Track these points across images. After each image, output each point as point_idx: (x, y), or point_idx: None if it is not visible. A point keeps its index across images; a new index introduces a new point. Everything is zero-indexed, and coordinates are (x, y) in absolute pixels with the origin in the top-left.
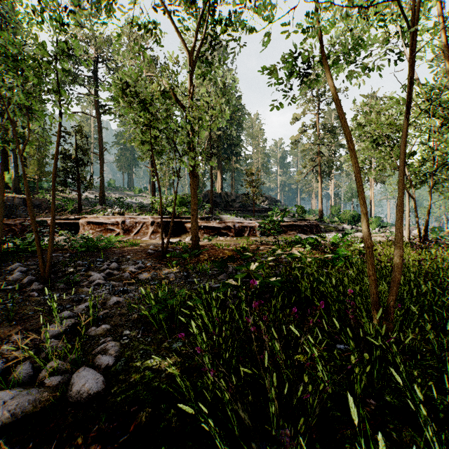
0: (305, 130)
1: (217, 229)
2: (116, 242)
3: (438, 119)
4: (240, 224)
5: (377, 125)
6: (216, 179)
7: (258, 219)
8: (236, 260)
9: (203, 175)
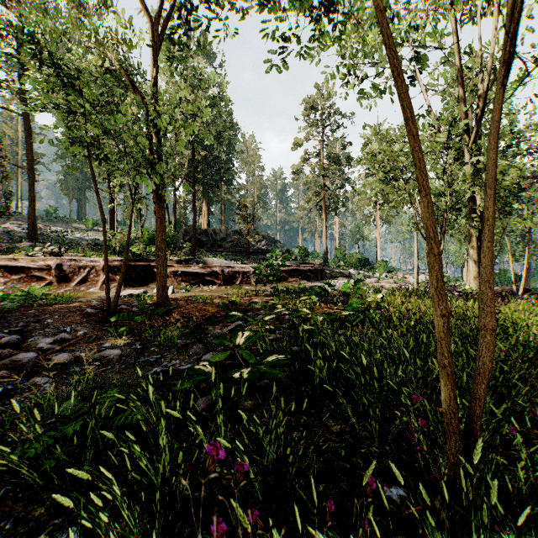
0: (308, 158)
1: (200, 276)
2: (39, 296)
3: (450, 153)
4: (231, 268)
5: (390, 153)
6: (201, 213)
7: (253, 262)
8: (218, 323)
9: (185, 206)
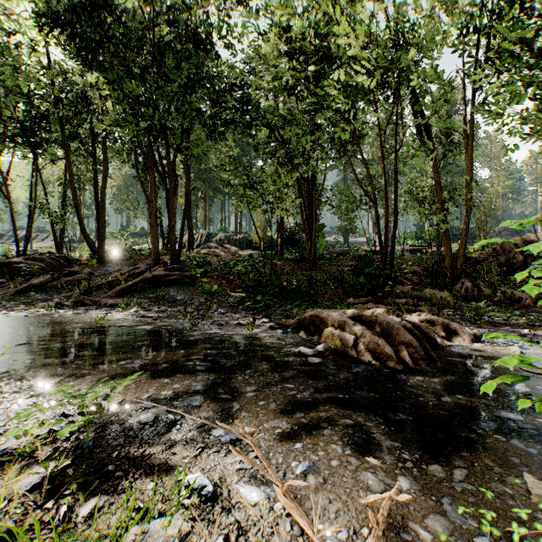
0: None
1: None
2: None
3: None
4: None
5: None
6: None
7: None
8: None
9: None
